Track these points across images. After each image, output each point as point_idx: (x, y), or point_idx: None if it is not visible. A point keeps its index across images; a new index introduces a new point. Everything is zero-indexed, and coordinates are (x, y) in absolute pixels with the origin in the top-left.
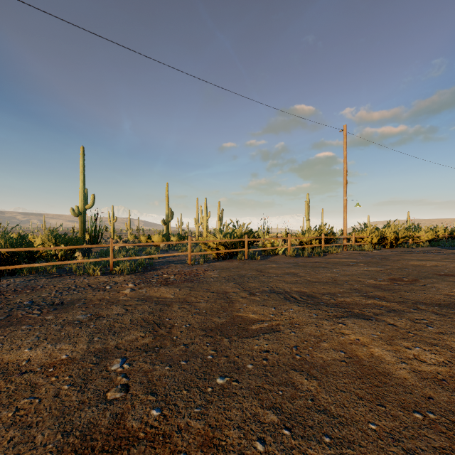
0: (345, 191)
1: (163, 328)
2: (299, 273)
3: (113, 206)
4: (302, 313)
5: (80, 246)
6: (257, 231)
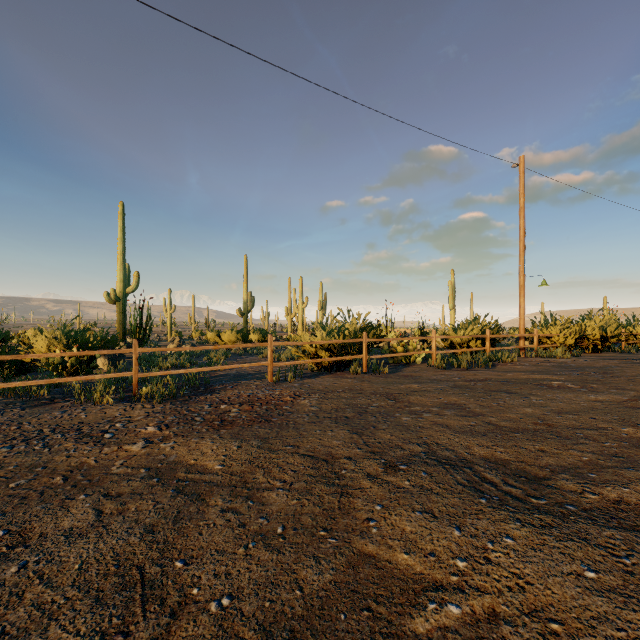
0: (521, 262)
1: (152, 610)
2: (469, 405)
3: (170, 290)
4: (548, 562)
5: (80, 352)
6: (379, 326)
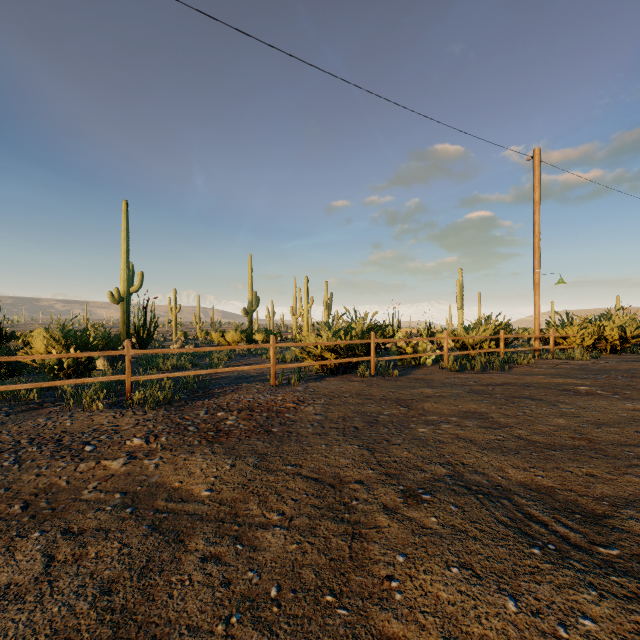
0: (537, 259)
1: None
2: (491, 414)
3: (175, 290)
4: None
5: (68, 354)
6: (387, 326)
